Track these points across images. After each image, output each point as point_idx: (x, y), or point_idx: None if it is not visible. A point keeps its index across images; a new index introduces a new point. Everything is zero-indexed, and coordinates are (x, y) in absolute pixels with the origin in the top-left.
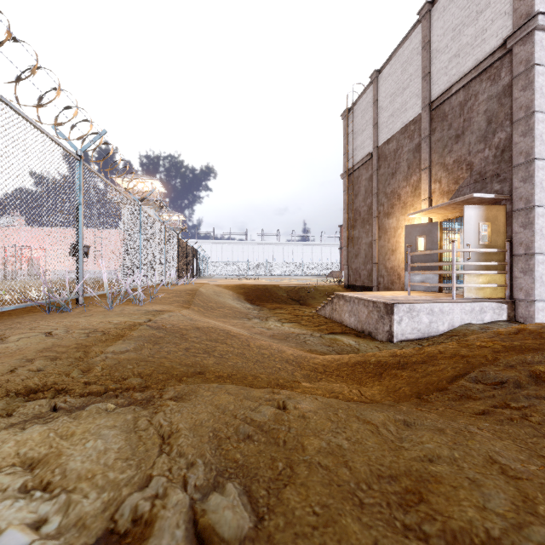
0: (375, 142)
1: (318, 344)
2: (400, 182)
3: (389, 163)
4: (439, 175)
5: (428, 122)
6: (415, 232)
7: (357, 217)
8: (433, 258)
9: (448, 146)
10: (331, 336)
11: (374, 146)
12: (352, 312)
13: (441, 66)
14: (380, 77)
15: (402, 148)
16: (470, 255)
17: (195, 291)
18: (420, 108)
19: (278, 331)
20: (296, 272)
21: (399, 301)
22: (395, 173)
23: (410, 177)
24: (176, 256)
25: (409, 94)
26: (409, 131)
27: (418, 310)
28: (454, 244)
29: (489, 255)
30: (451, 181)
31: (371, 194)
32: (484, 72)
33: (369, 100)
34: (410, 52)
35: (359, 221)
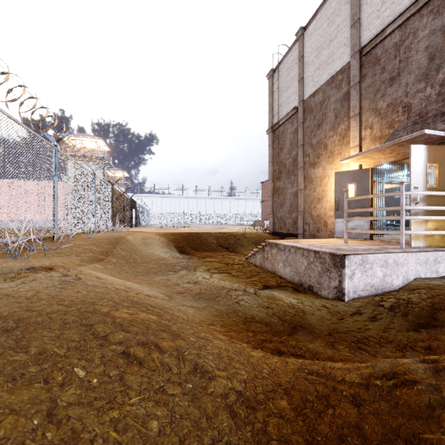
0: (301, 96)
1: (253, 305)
2: (327, 132)
3: (315, 115)
4: (371, 121)
5: (358, 68)
6: (345, 178)
7: (282, 169)
8: (364, 205)
9: (381, 90)
10: (268, 292)
11: (299, 100)
12: (288, 262)
13: (373, 10)
14: (305, 33)
15: (329, 99)
16: (418, 198)
17: (119, 240)
18: (348, 57)
19: (205, 286)
20: (225, 221)
21: (350, 252)
22: (321, 124)
23: (337, 126)
24: (111, 205)
25: (336, 44)
26: (336, 81)
27: (371, 262)
28: (403, 186)
29: (436, 199)
30: (385, 126)
31: (296, 146)
32: (426, 6)
33: (294, 57)
34: (338, 3)
35: (284, 173)
